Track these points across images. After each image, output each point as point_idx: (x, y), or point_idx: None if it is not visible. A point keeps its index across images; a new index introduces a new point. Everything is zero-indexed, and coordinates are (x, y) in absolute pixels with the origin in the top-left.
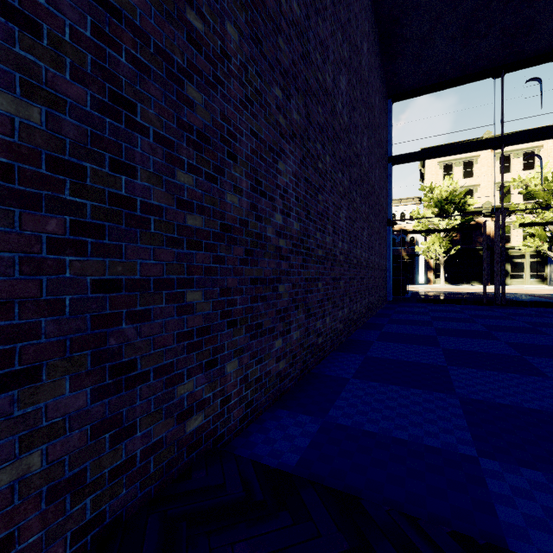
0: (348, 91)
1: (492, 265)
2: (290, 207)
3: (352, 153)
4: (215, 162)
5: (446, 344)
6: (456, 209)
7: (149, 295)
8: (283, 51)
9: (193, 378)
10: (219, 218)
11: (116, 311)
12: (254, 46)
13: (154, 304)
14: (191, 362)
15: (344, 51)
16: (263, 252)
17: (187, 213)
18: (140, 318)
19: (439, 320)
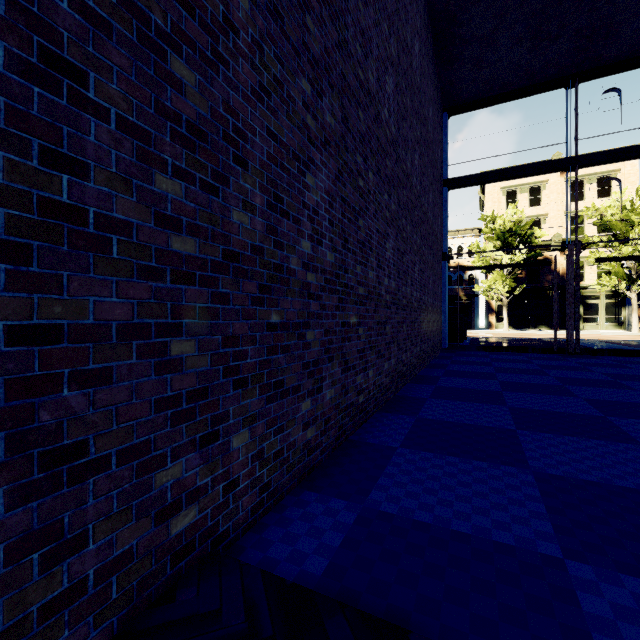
0: (396, 96)
1: (562, 307)
2: (322, 233)
3: (401, 171)
4: (215, 166)
5: (513, 401)
6: (521, 242)
7: (110, 347)
8: (313, 34)
9: (181, 459)
10: (222, 242)
11: (51, 371)
12: (272, 20)
13: (117, 360)
14: (178, 438)
15: (391, 47)
16: (284, 289)
17: (172, 234)
18: (94, 380)
19: (504, 371)
